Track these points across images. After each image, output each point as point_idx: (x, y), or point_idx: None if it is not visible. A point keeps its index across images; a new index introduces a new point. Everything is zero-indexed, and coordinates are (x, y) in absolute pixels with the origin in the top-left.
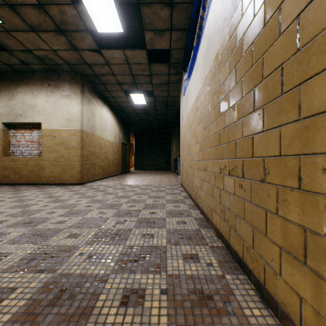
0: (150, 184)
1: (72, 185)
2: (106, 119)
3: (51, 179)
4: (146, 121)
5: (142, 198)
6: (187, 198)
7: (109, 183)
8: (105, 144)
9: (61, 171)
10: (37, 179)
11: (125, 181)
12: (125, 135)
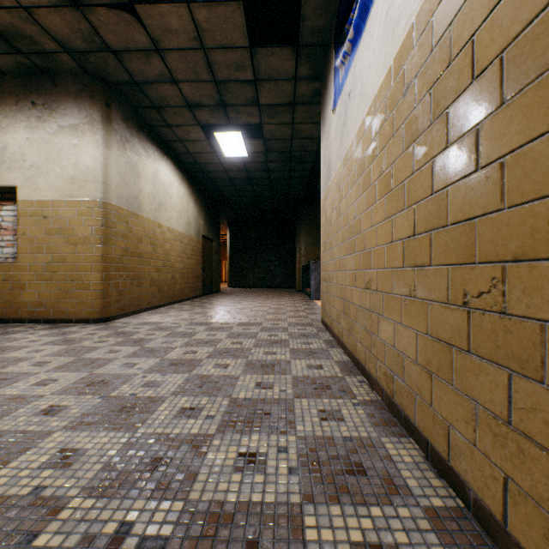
0: (253, 320)
1: (82, 323)
2: (168, 187)
3: (37, 309)
4: (250, 195)
5: (227, 373)
6: (352, 371)
7: (167, 317)
8: (164, 236)
9: (59, 292)
10: (8, 310)
11: (203, 312)
12: (209, 222)
